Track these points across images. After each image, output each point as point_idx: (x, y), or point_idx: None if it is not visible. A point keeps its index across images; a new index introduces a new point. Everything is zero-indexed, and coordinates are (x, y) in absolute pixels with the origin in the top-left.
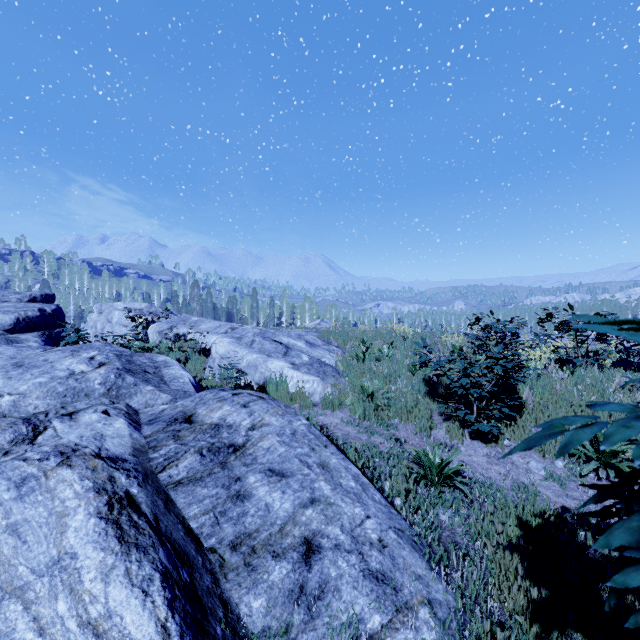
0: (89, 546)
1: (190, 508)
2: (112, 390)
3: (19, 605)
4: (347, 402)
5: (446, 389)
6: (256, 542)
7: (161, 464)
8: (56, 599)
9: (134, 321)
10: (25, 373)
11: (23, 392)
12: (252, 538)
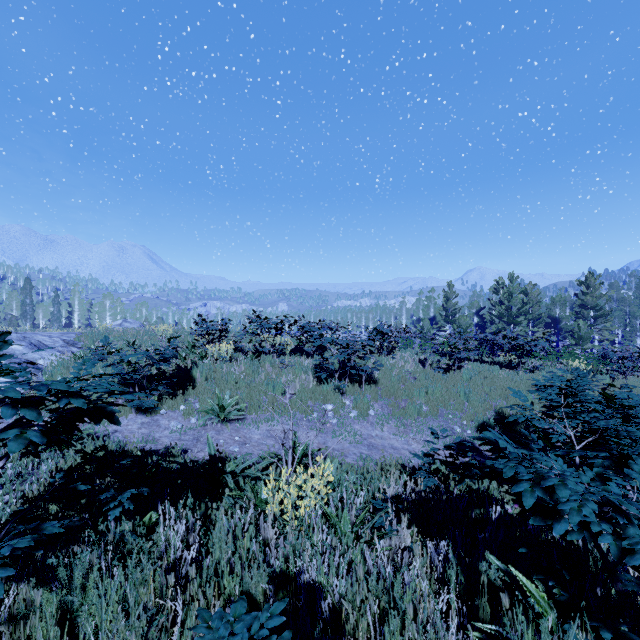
0: None
1: None
2: None
3: None
4: None
5: (122, 377)
6: None
7: None
8: None
9: None
10: None
11: None
12: None
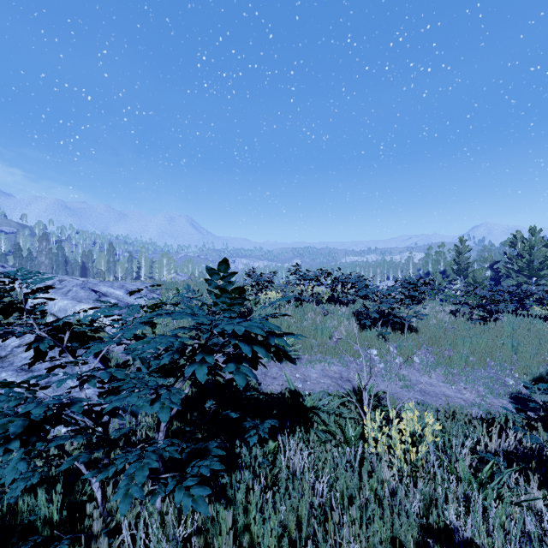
0: None
1: None
2: None
3: None
4: (138, 332)
5: None
6: None
7: None
8: None
9: None
10: None
11: None
12: None
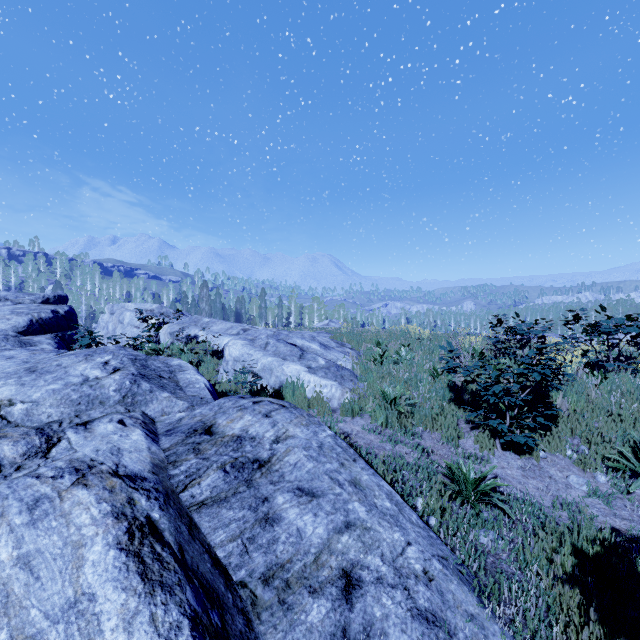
0: (109, 585)
1: (216, 534)
2: (127, 397)
3: None
4: (367, 408)
5: (474, 396)
6: (290, 575)
7: (182, 482)
8: None
9: (146, 322)
10: (38, 379)
11: (36, 400)
12: (285, 570)
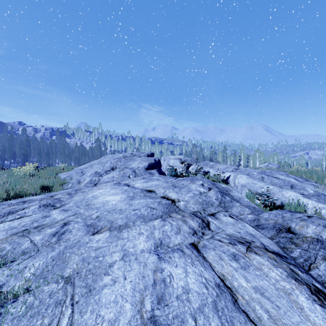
0: None
1: None
2: (221, 203)
3: None
4: None
5: None
6: None
7: (304, 263)
8: None
9: (182, 164)
10: (180, 190)
11: (187, 200)
12: None
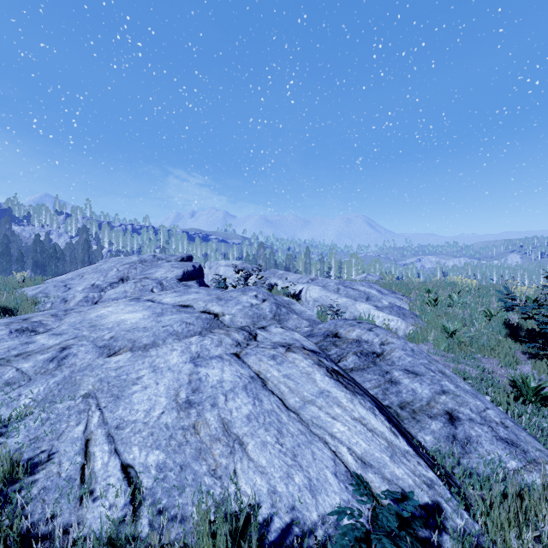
0: (333, 388)
1: (365, 383)
2: (276, 316)
3: (315, 407)
4: (429, 338)
5: (532, 331)
6: (414, 407)
7: (336, 358)
8: (332, 407)
9: (238, 274)
10: (227, 303)
11: (234, 314)
12: (410, 405)
